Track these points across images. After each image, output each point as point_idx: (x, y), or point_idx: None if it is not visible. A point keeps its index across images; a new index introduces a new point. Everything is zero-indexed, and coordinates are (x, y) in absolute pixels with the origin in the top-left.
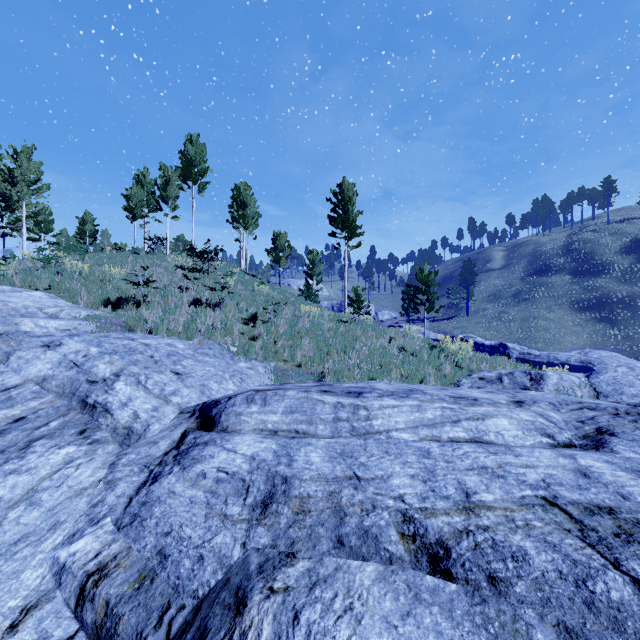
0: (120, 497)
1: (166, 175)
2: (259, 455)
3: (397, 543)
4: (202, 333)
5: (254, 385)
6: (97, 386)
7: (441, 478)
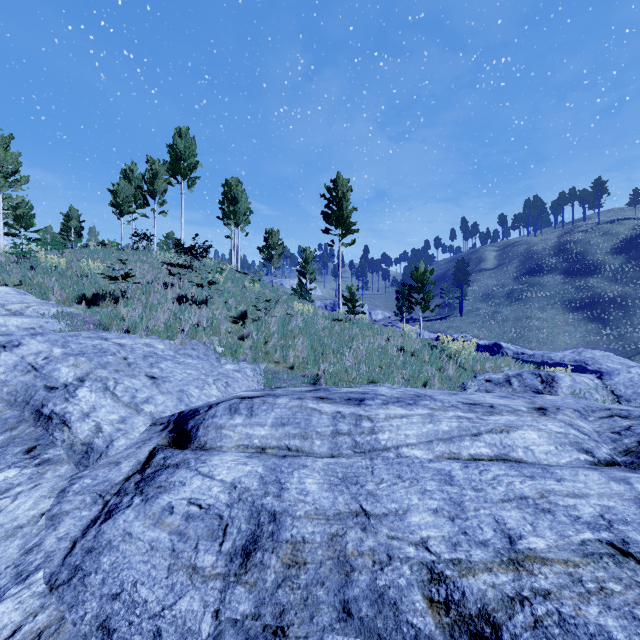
0: (62, 540)
1: (153, 168)
2: (241, 482)
3: (424, 613)
4: (186, 332)
5: (241, 390)
6: (56, 393)
7: (472, 514)
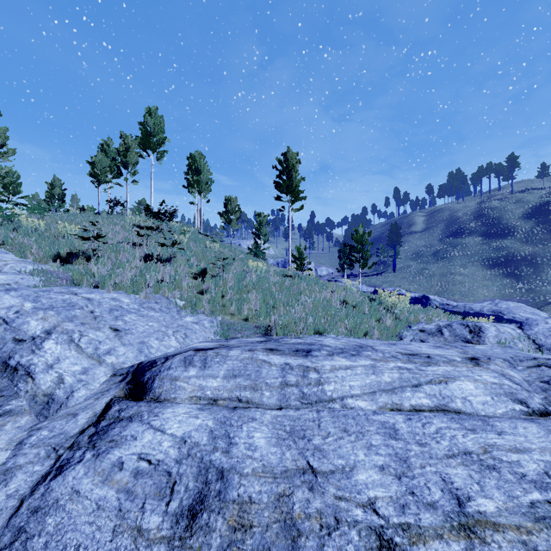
0: (10, 497)
1: (126, 143)
2: (191, 436)
3: None
4: (151, 287)
5: (198, 341)
6: (23, 345)
7: (419, 472)
